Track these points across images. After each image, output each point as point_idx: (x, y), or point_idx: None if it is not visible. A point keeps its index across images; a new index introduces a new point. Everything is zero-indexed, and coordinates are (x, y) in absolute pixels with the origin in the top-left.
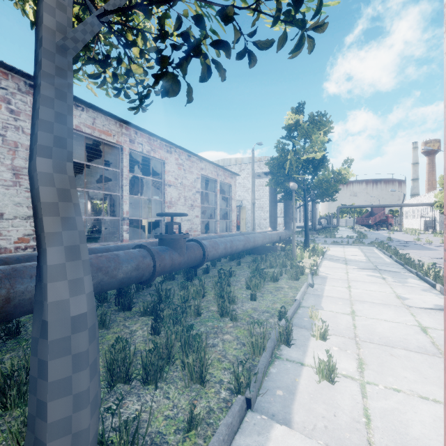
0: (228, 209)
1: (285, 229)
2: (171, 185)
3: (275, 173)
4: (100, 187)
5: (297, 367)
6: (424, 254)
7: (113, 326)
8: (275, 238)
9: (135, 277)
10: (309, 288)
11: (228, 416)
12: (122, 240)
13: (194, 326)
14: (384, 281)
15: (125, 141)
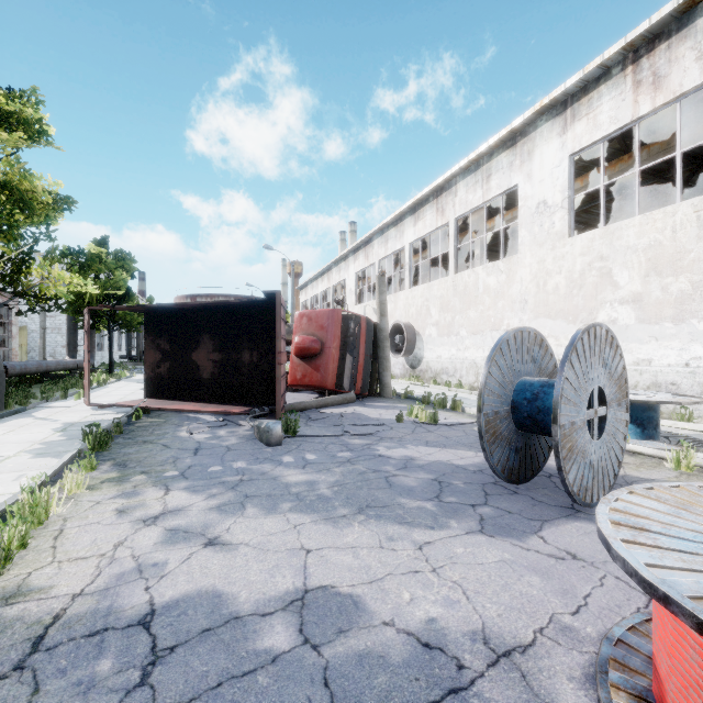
0: (6, 335)
1: None
2: None
3: (74, 301)
4: None
5: (68, 400)
6: None
7: None
8: (72, 366)
9: None
10: (91, 390)
11: (41, 401)
12: None
13: None
14: None
15: None
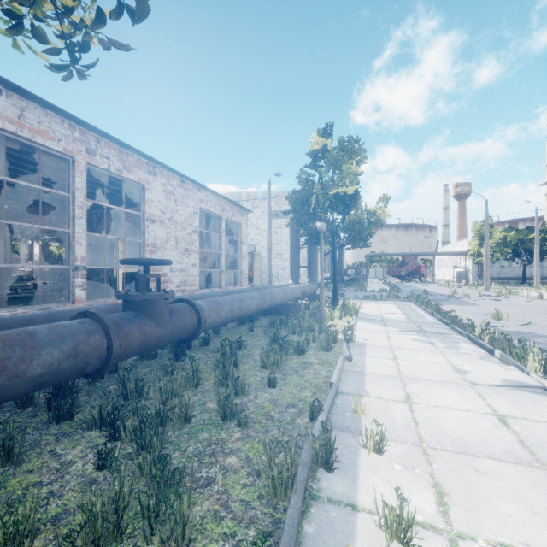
0: (237, 256)
1: (309, 282)
2: (156, 221)
3: (298, 210)
4: (53, 223)
5: (347, 516)
6: (466, 310)
7: (29, 456)
8: (298, 294)
9: (70, 370)
10: (345, 362)
11: None
12: (75, 300)
13: (178, 443)
14: (434, 348)
15: (80, 151)
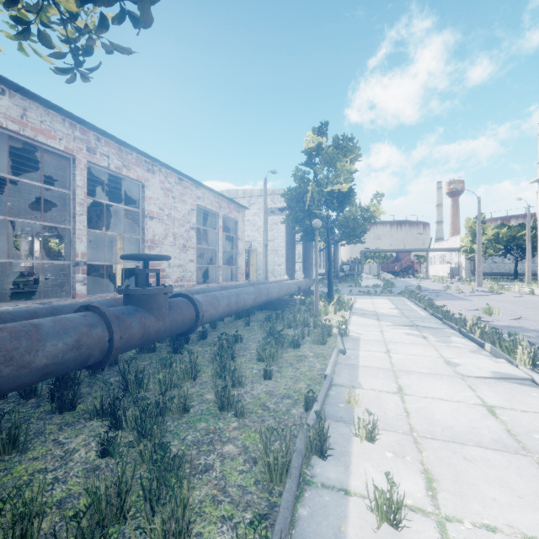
0: (234, 252)
1: (305, 277)
2: (154, 218)
3: (293, 207)
4: (53, 220)
5: (339, 500)
6: (459, 305)
7: (34, 444)
8: (294, 289)
9: (73, 361)
10: (339, 355)
11: None
12: (75, 294)
13: (177, 432)
14: (426, 342)
15: (80, 150)
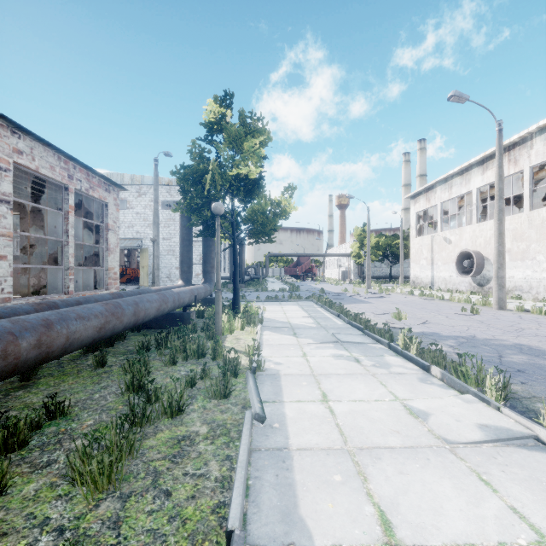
0: (100, 247)
1: (205, 282)
2: None
3: (189, 191)
4: None
5: None
6: (365, 309)
7: None
8: (187, 299)
9: None
10: (254, 422)
11: None
12: None
13: None
14: (363, 369)
15: None
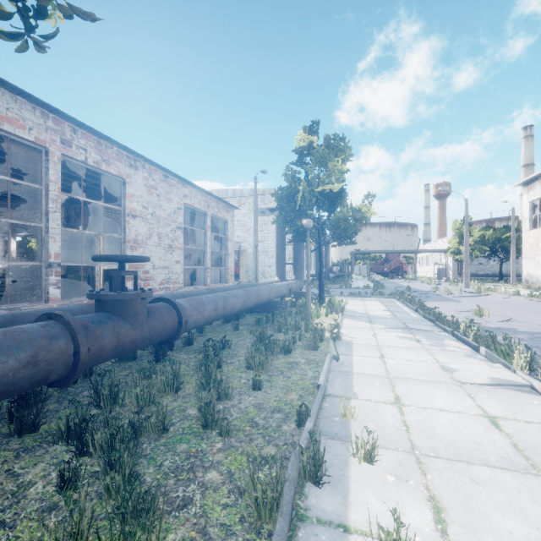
0: (223, 252)
1: (296, 279)
2: (137, 216)
3: (284, 207)
4: (31, 218)
5: (338, 539)
6: (449, 307)
7: None
8: (284, 291)
9: (28, 380)
10: (332, 361)
11: None
12: (48, 299)
13: (154, 456)
14: (420, 345)
15: (53, 141)
